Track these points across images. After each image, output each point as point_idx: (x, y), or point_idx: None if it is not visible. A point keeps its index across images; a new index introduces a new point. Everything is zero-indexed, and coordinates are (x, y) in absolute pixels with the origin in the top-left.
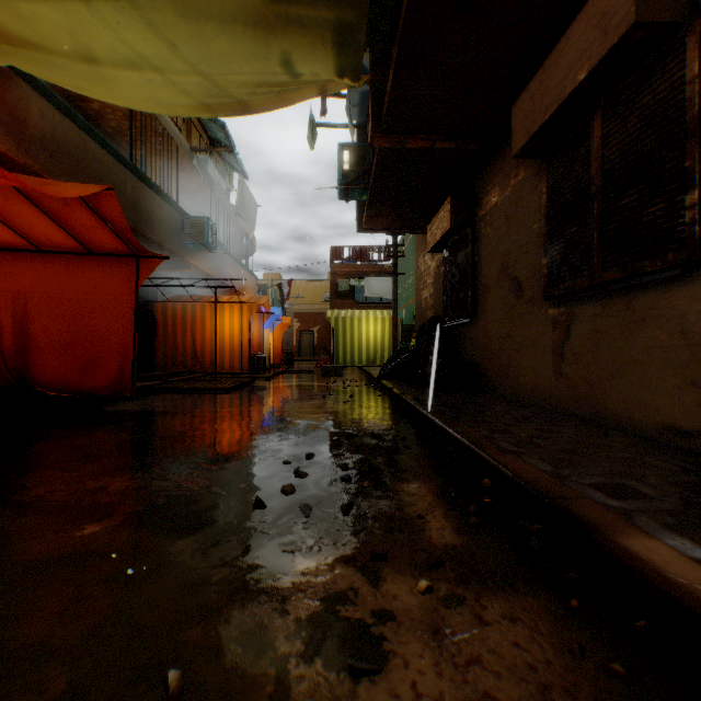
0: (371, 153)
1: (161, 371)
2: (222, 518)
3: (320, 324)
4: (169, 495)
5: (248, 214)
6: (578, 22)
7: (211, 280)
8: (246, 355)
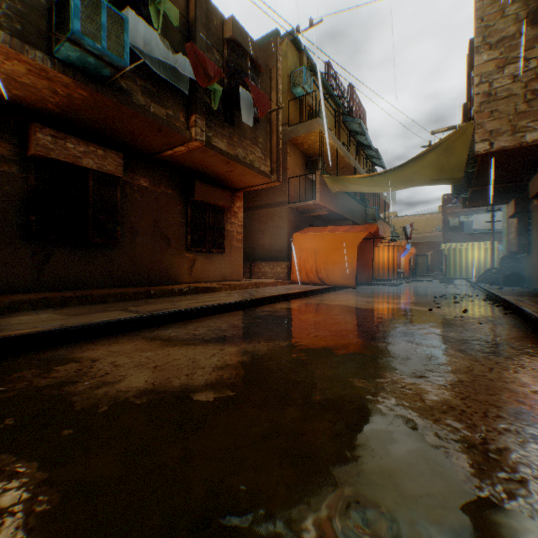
0: None
1: None
2: (428, 298)
3: (432, 250)
4: (413, 296)
5: (392, 197)
6: (536, 173)
7: None
8: (395, 271)
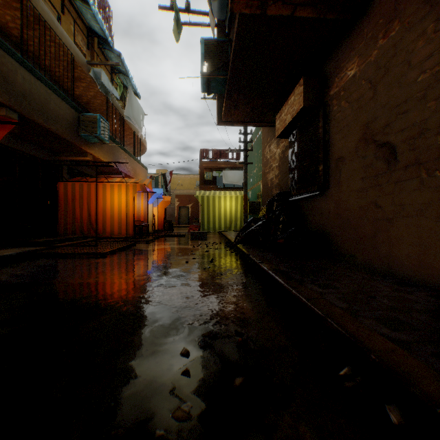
0: (230, 48)
1: (56, 237)
2: None
3: (193, 202)
4: None
5: (136, 118)
6: None
7: (109, 168)
8: (132, 223)
